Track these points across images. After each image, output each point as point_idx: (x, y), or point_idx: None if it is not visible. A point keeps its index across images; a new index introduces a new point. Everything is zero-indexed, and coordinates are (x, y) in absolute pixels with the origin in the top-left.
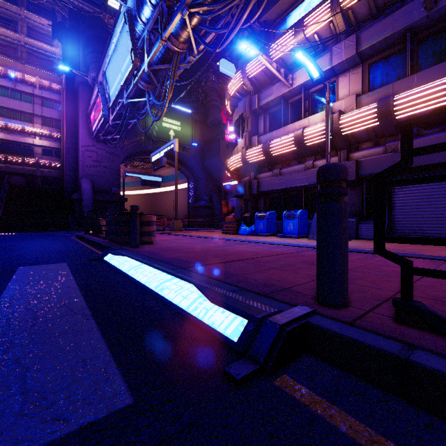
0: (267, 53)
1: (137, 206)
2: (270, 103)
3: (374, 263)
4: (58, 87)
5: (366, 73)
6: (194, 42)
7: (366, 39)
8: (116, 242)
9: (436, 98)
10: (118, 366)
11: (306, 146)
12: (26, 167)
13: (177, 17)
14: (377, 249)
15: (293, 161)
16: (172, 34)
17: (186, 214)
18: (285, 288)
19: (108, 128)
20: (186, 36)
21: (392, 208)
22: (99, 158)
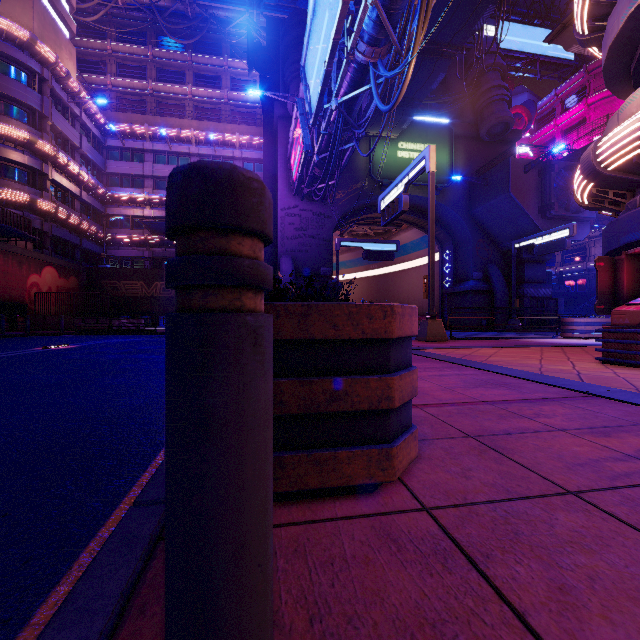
0: None
1: (225, 173)
2: None
3: None
4: (259, 141)
5: None
6: None
7: None
8: None
9: None
10: None
11: None
12: None
13: None
14: None
15: None
16: None
17: (436, 306)
18: None
19: (313, 172)
20: None
21: None
22: (303, 224)
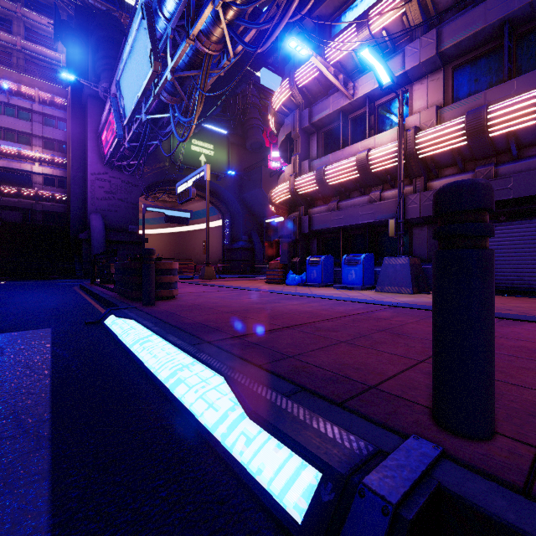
0: (322, 55)
1: (152, 250)
2: (325, 119)
3: None
4: (62, 101)
5: (449, 79)
6: (229, 42)
7: (449, 35)
8: (126, 297)
9: None
10: None
11: (371, 173)
12: (22, 200)
13: (208, 9)
14: None
15: (355, 192)
16: (202, 31)
17: (220, 257)
18: (371, 387)
19: (123, 152)
20: (219, 34)
21: None
22: (112, 189)
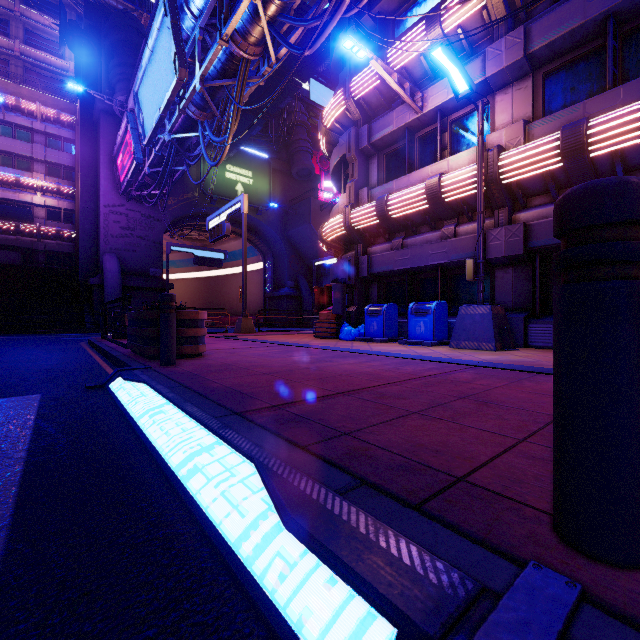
0: (384, 60)
1: (172, 295)
2: (387, 138)
3: None
4: (70, 119)
5: (540, 88)
6: (270, 44)
7: (540, 33)
8: (141, 355)
9: None
10: None
11: (444, 203)
12: (21, 237)
13: (244, 3)
14: None
15: (423, 226)
16: (237, 31)
17: (261, 307)
18: (458, 480)
19: (143, 179)
20: (258, 34)
21: None
22: (130, 224)
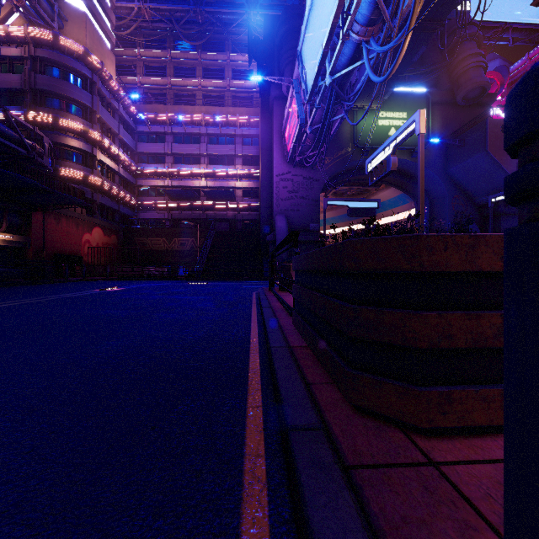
0: None
1: None
2: None
3: None
4: (255, 120)
5: None
6: None
7: None
8: None
9: None
10: None
11: None
12: (229, 212)
13: None
14: None
15: None
16: None
17: None
18: None
19: (305, 142)
20: None
21: None
22: (295, 187)
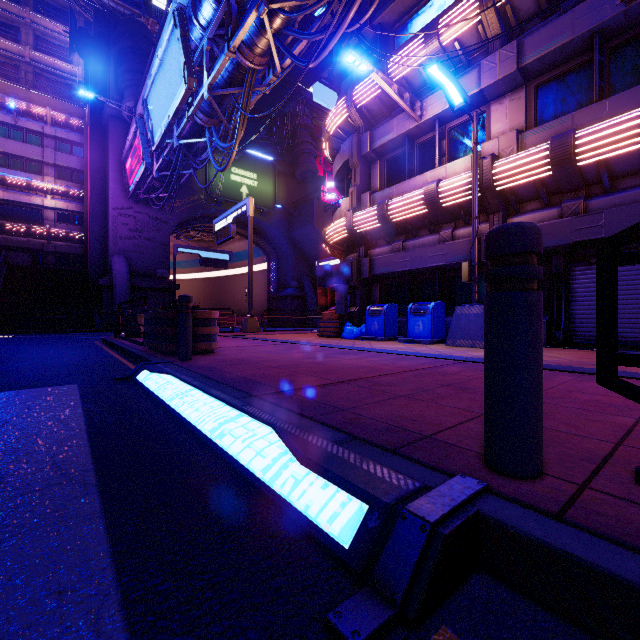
0: (385, 70)
1: (189, 297)
2: (388, 144)
3: (558, 387)
4: (79, 123)
5: (532, 99)
6: (276, 55)
7: (532, 48)
8: (158, 351)
9: (639, 134)
10: (124, 605)
11: (442, 208)
12: (32, 239)
13: (251, 17)
14: (603, 377)
15: (423, 230)
16: (244, 42)
17: (265, 307)
18: (426, 436)
19: (151, 182)
20: (264, 46)
21: (571, 299)
22: (138, 226)
